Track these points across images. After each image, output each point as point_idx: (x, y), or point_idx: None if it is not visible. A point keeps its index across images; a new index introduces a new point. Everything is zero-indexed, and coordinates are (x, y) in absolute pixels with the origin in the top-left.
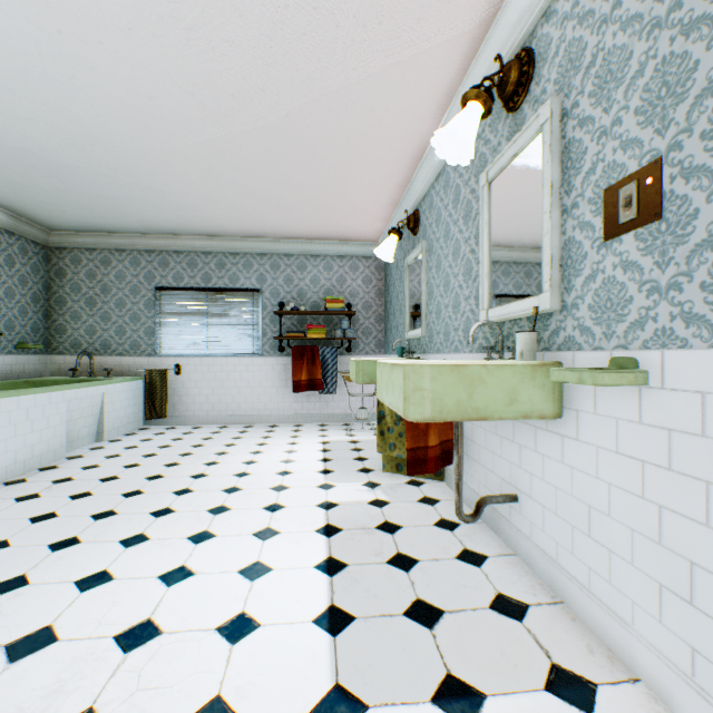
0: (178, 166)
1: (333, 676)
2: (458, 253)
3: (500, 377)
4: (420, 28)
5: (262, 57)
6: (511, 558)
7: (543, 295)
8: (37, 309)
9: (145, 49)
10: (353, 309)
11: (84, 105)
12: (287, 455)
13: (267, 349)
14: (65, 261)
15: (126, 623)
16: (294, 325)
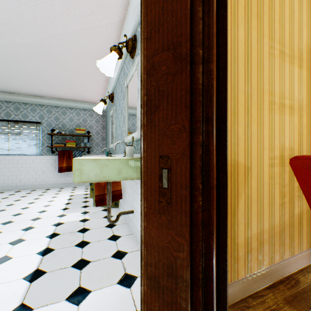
0: None
1: (21, 300)
2: (122, 112)
3: (115, 163)
4: (94, 15)
5: (16, 9)
6: (130, 235)
7: (136, 132)
8: None
9: None
10: (91, 134)
11: None
12: (49, 202)
13: (45, 151)
14: None
15: None
16: (60, 140)
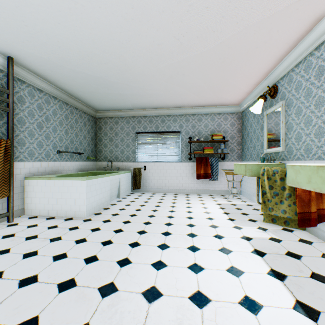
0: (158, 76)
1: None
2: (321, 104)
3: None
4: None
5: (220, 13)
6: None
7: None
8: (92, 143)
9: (165, 20)
10: (225, 139)
11: (129, 53)
12: (204, 209)
13: (183, 158)
14: (101, 123)
15: (189, 291)
16: (196, 147)
